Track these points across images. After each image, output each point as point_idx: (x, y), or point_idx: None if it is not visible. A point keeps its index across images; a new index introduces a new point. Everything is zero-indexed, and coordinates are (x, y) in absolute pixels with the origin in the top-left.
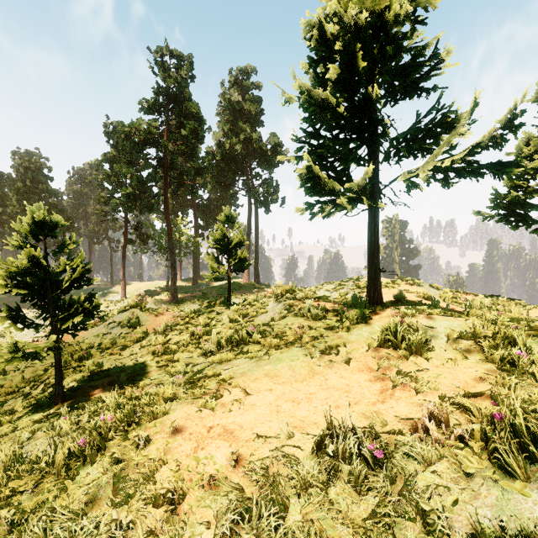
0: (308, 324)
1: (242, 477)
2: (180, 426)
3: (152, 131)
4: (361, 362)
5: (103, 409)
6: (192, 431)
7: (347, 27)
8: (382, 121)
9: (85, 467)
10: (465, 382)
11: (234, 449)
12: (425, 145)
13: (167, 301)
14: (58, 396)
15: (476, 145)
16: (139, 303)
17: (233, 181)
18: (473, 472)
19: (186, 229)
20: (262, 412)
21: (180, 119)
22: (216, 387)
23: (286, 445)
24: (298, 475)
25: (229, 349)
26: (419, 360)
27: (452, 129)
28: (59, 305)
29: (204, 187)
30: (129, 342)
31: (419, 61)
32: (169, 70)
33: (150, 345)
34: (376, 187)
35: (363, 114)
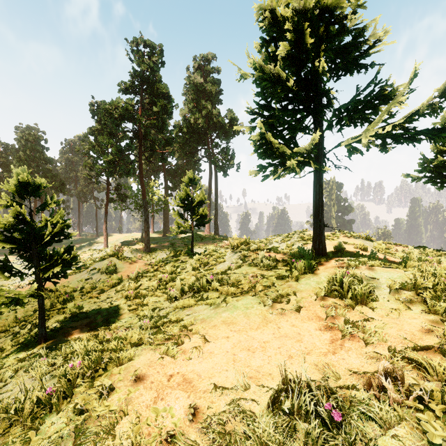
0: (261, 273)
1: (199, 432)
2: (142, 374)
3: (129, 108)
4: (311, 311)
5: (76, 352)
6: (154, 380)
7: (296, 7)
8: (328, 92)
9: (51, 415)
10: (411, 334)
11: (192, 400)
12: (365, 115)
13: (141, 250)
14: (41, 336)
15: (413, 112)
16: (117, 252)
17: (196, 150)
18: (440, 443)
19: (157, 190)
20: (219, 360)
21: (152, 98)
22: (178, 332)
23: (242, 398)
24: (254, 434)
25: (191, 295)
26: (365, 309)
27: (388, 101)
28: (42, 257)
29: (172, 155)
30: (106, 287)
31: (359, 41)
32: (143, 57)
33: (123, 290)
34: (320, 152)
35: (310, 87)
